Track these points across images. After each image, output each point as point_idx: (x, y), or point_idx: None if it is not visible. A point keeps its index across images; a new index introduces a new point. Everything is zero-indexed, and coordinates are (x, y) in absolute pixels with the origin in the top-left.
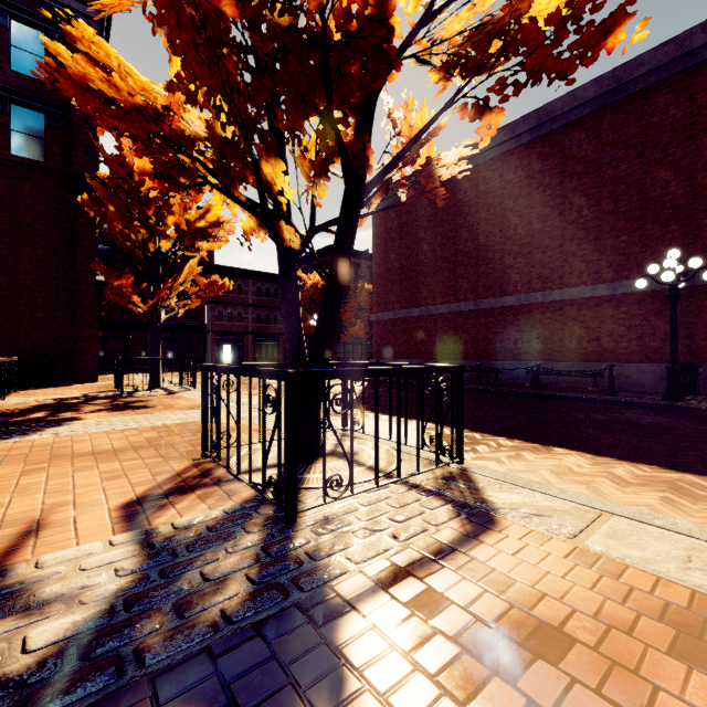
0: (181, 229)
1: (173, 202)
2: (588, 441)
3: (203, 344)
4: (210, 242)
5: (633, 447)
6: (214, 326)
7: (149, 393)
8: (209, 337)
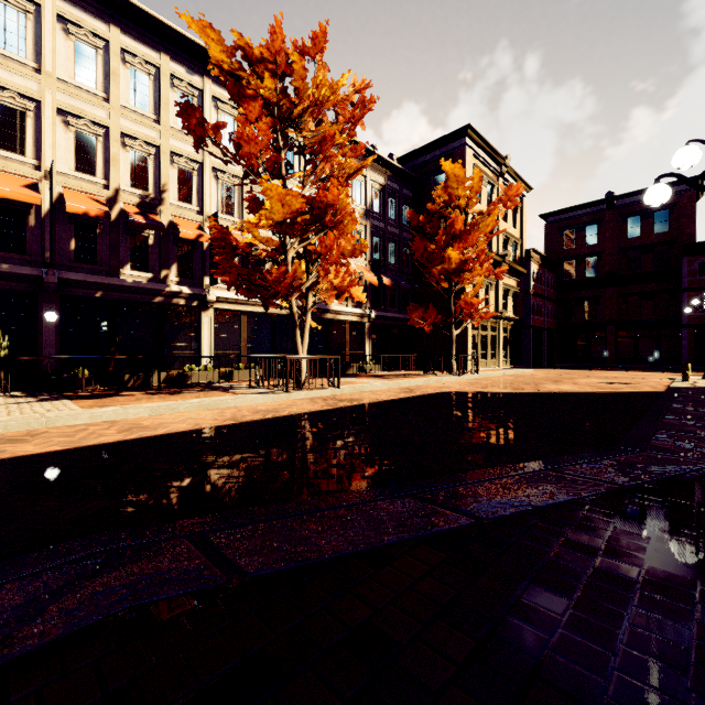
0: (445, 274)
1: (446, 257)
2: (354, 412)
3: (678, 341)
4: (469, 274)
5: (339, 416)
6: (692, 319)
7: (430, 375)
8: (682, 333)
